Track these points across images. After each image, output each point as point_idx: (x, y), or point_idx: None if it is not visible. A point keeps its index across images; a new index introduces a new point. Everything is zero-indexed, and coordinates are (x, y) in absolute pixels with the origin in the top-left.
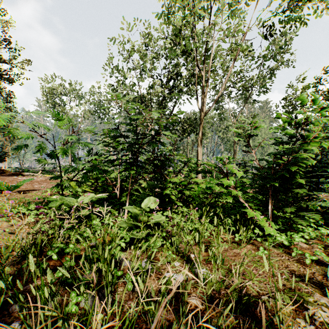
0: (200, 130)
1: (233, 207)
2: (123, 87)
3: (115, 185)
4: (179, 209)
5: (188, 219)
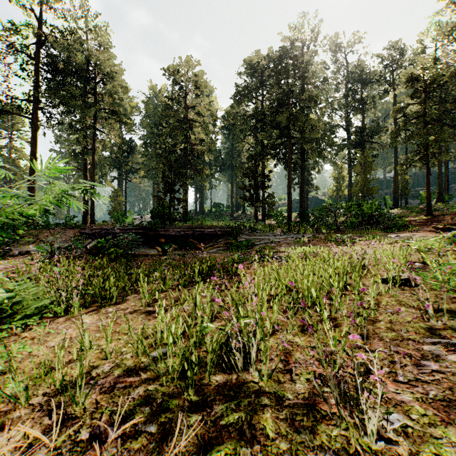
0: None
1: None
2: None
3: None
4: None
5: None
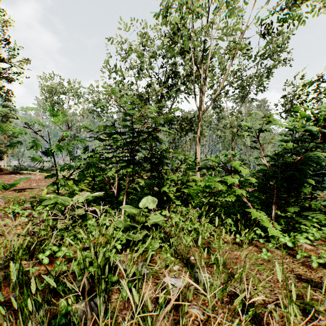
0: (199, 129)
1: (232, 206)
2: (122, 86)
3: (113, 184)
4: (178, 209)
5: (187, 218)
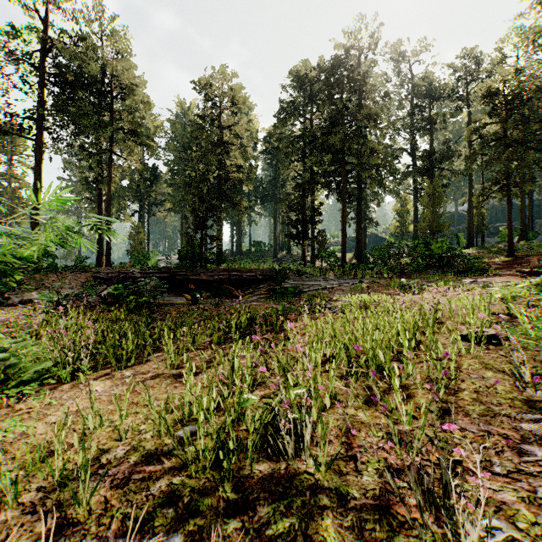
0: None
1: None
2: None
3: None
4: None
5: None
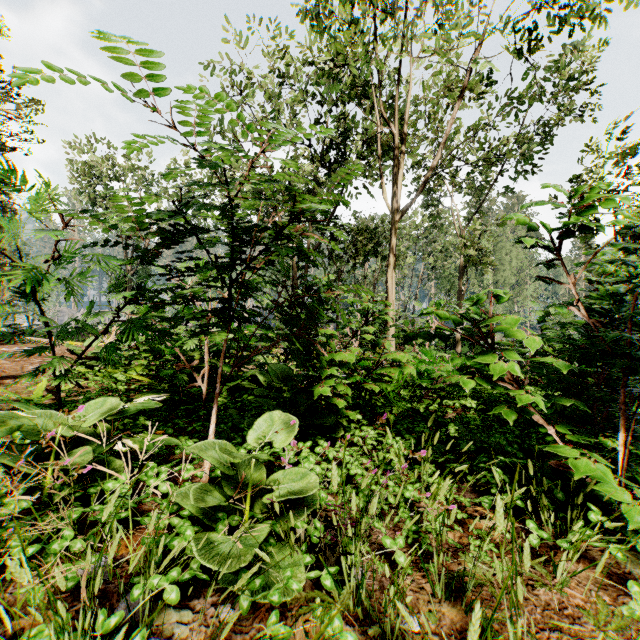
0: (393, 248)
1: (485, 423)
2: (234, 162)
3: (200, 369)
4: (355, 432)
5: (381, 463)
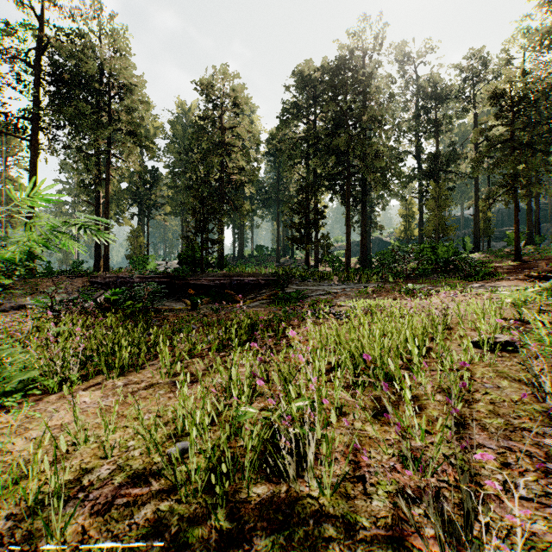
0: None
1: None
2: None
3: None
4: None
5: None
